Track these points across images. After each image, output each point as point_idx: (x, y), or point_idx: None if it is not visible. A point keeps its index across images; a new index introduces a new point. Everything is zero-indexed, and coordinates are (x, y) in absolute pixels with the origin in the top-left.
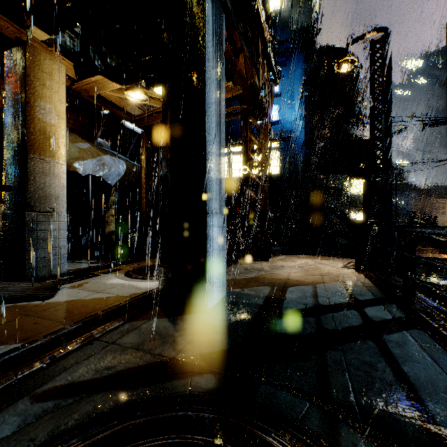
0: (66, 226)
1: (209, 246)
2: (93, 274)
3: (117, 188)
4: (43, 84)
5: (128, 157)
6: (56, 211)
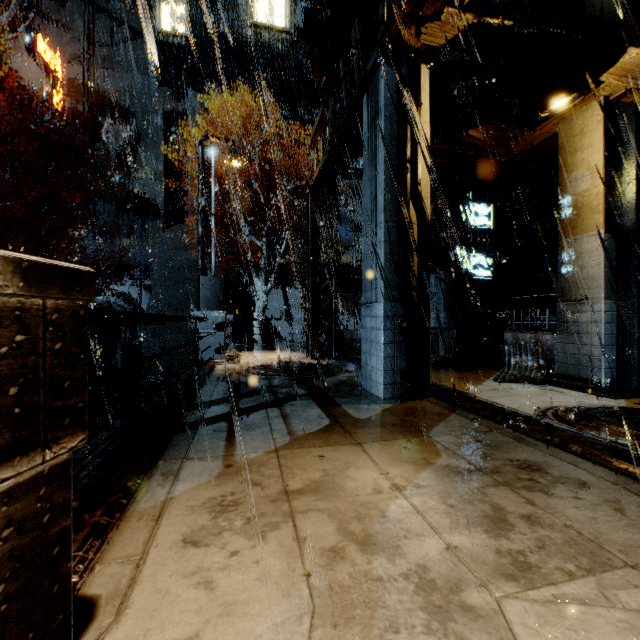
0: (601, 318)
1: (363, 334)
2: (605, 393)
3: None
4: (574, 152)
5: None
6: (590, 298)
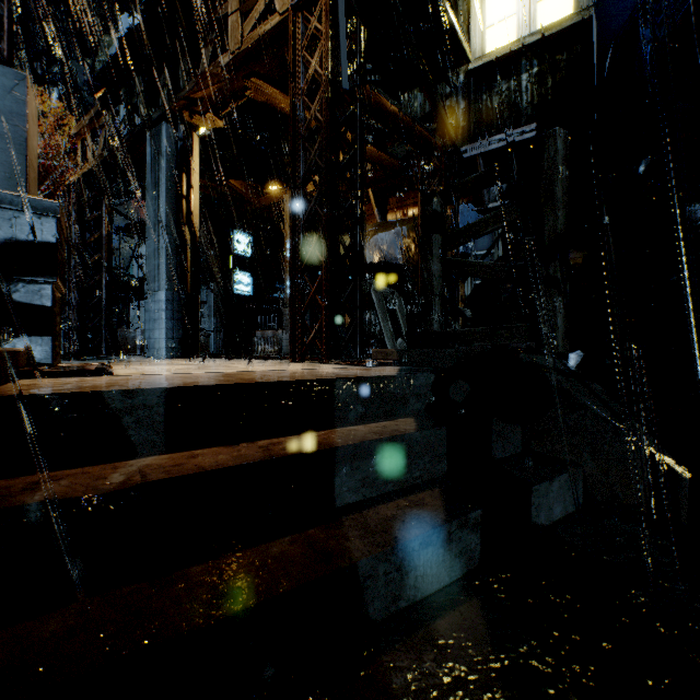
0: None
1: (147, 316)
2: None
3: (485, 257)
4: None
5: (504, 196)
6: None
